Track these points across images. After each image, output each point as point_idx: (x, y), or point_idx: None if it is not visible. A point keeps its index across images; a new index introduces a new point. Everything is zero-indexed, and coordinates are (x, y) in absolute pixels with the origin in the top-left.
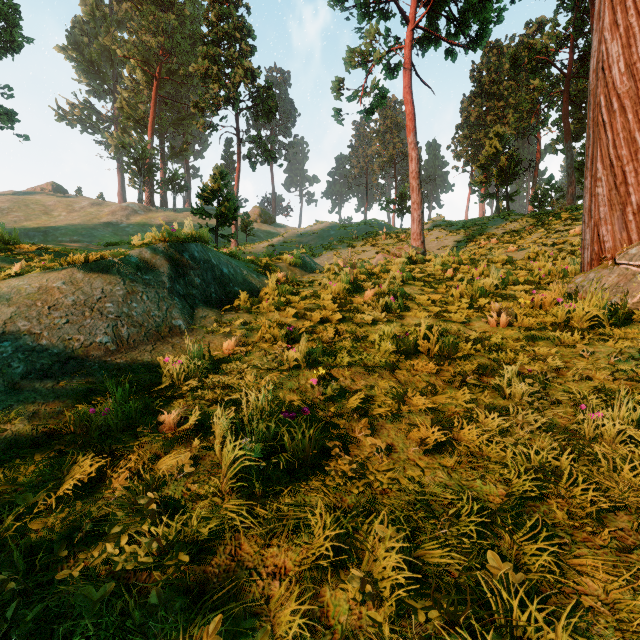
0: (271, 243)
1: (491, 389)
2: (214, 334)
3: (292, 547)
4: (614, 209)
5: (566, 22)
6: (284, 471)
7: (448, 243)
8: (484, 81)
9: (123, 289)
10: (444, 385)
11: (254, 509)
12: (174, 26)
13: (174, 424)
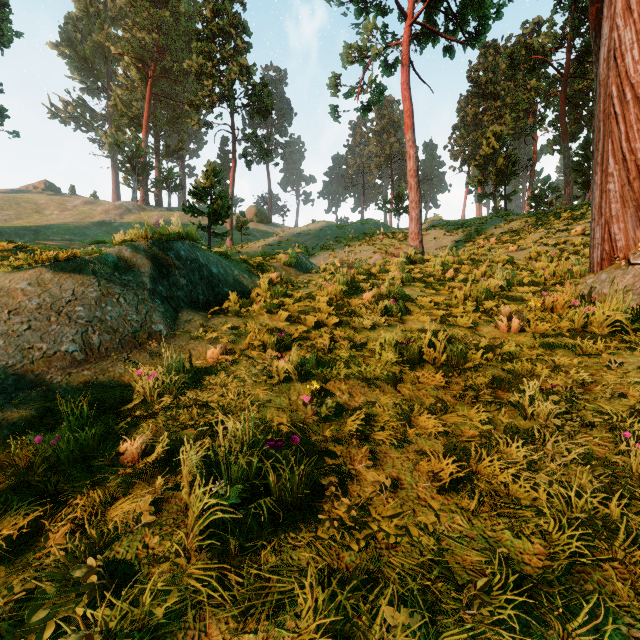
0: (267, 243)
1: (509, 406)
2: (198, 340)
3: (273, 632)
4: (627, 206)
5: (563, 22)
6: (268, 515)
7: (446, 243)
8: (481, 81)
9: (97, 291)
10: (454, 400)
11: (228, 572)
12: (169, 23)
13: (138, 454)
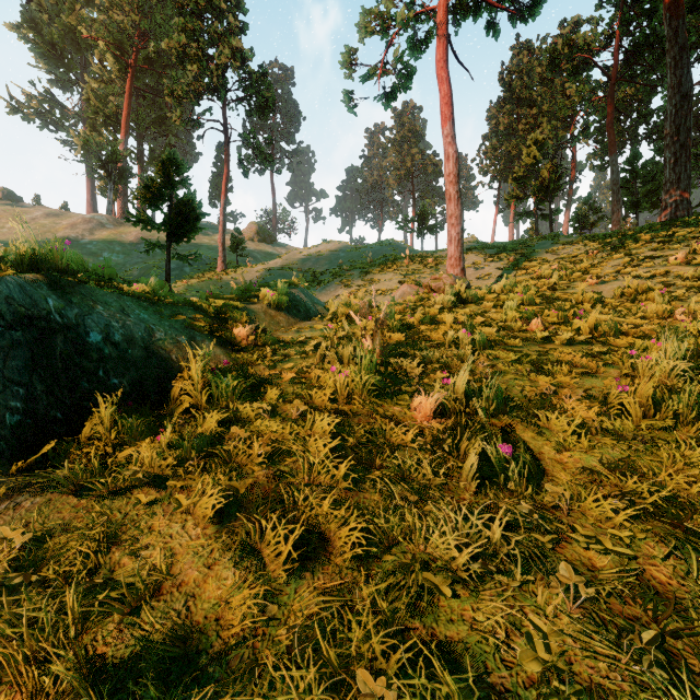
0: (267, 266)
1: None
2: None
3: None
4: None
5: (609, 18)
6: None
7: (489, 270)
8: (515, 85)
9: None
10: None
11: None
12: (152, 3)
13: None
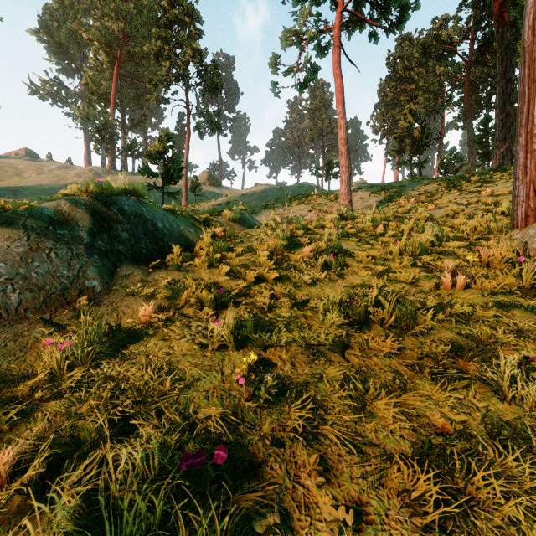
0: (217, 202)
1: (479, 383)
2: (134, 296)
3: None
4: None
5: (467, 18)
6: None
7: (371, 203)
8: (398, 67)
9: (25, 245)
10: (410, 372)
11: None
12: (133, 14)
13: (5, 473)
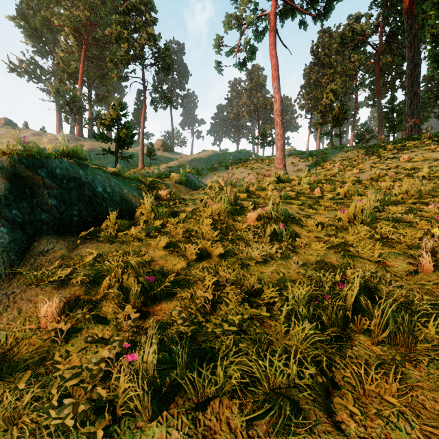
0: (169, 165)
1: None
2: (45, 282)
3: None
4: None
5: (377, 15)
6: None
7: (301, 167)
8: (320, 55)
9: None
10: None
11: None
12: (98, 4)
13: None
